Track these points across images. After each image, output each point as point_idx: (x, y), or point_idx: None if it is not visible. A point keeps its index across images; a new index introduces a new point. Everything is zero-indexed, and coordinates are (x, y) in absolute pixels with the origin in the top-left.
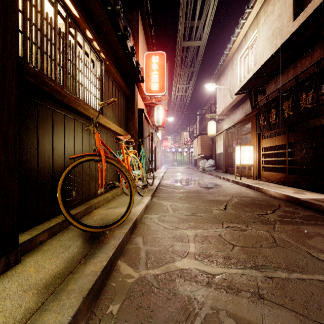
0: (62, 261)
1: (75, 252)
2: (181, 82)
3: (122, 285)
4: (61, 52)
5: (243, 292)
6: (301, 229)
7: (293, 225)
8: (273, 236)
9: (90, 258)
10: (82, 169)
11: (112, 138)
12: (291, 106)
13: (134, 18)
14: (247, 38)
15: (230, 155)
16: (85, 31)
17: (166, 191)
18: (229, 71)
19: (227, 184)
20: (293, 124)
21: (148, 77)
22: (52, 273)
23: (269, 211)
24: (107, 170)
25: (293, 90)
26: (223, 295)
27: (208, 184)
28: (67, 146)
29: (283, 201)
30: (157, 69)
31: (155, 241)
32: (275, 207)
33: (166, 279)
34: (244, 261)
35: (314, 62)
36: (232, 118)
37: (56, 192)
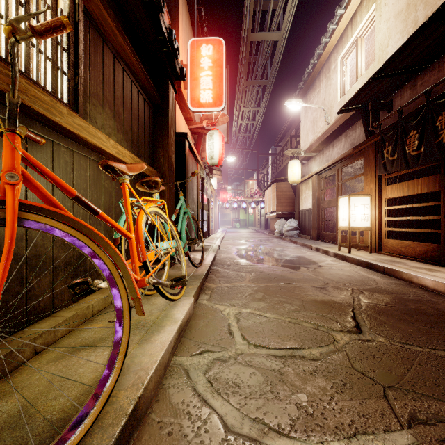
0: None
1: None
2: (247, 104)
3: None
4: None
5: None
6: None
7: None
8: None
9: None
10: None
11: None
12: None
13: None
14: (355, 23)
15: (323, 213)
16: None
17: (226, 276)
18: (322, 82)
19: (327, 260)
20: None
21: (195, 80)
22: None
23: None
24: None
25: None
26: None
27: (295, 260)
28: None
29: None
30: (210, 66)
31: None
32: None
33: None
34: None
35: None
36: (327, 155)
37: None
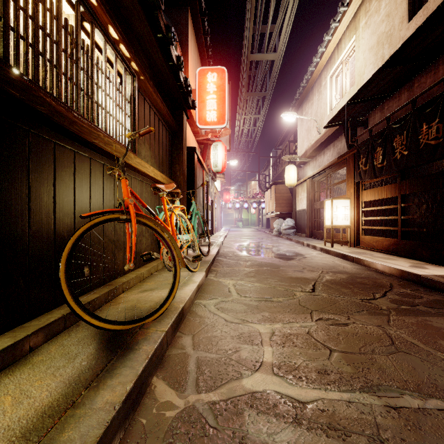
0: (59, 384)
1: (84, 367)
2: (248, 112)
3: (157, 423)
4: (68, 56)
5: (355, 436)
6: (430, 323)
7: (417, 316)
8: (388, 334)
9: (107, 377)
10: (103, 234)
11: (149, 188)
12: (406, 142)
13: (183, 20)
14: (340, 49)
15: (316, 213)
16: (107, 27)
17: (228, 263)
18: (315, 96)
19: (313, 253)
20: (409, 168)
21: (202, 102)
22: (41, 406)
23: (378, 295)
24: (142, 234)
25: (409, 120)
26: (322, 442)
27: (286, 253)
28: (78, 198)
29: (396, 279)
30: (215, 91)
31: (211, 343)
32: (386, 288)
33: (229, 411)
34: (350, 378)
35: (440, 78)
36: (319, 161)
37: (58, 269)
